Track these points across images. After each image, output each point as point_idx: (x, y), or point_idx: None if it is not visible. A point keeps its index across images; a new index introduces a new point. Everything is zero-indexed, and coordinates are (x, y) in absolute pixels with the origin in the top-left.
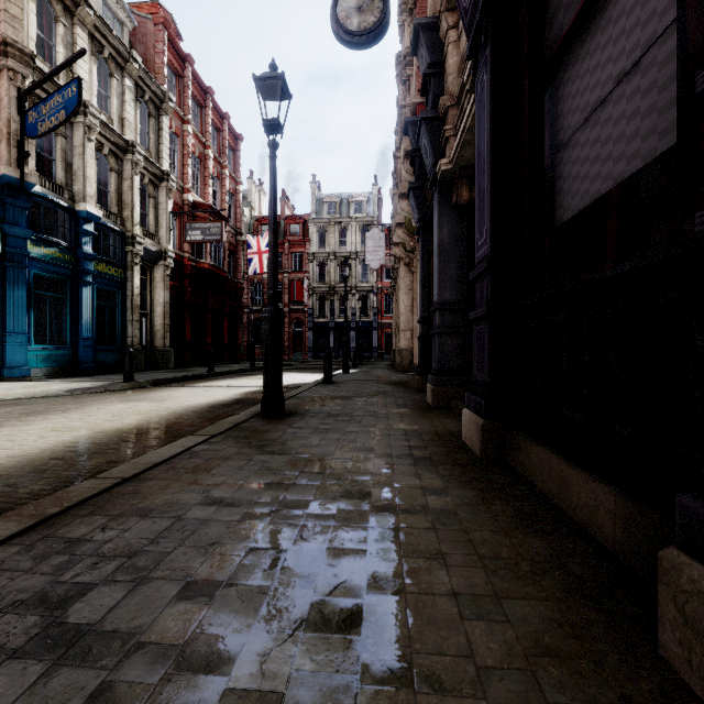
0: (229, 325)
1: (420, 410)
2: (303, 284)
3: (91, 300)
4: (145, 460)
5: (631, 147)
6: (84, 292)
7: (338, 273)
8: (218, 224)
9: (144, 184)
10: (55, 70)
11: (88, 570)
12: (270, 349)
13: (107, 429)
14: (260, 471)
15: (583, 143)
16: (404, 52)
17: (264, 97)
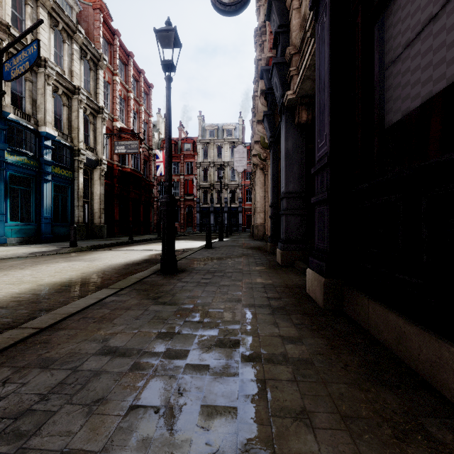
0: (144, 209)
1: (273, 268)
2: (193, 182)
3: (50, 192)
4: (64, 310)
5: None
6: (44, 186)
7: (216, 175)
8: (136, 142)
9: (86, 115)
10: (22, 35)
11: None
12: (166, 224)
13: (47, 282)
14: (152, 320)
15: (413, 55)
16: (260, 25)
17: (162, 45)
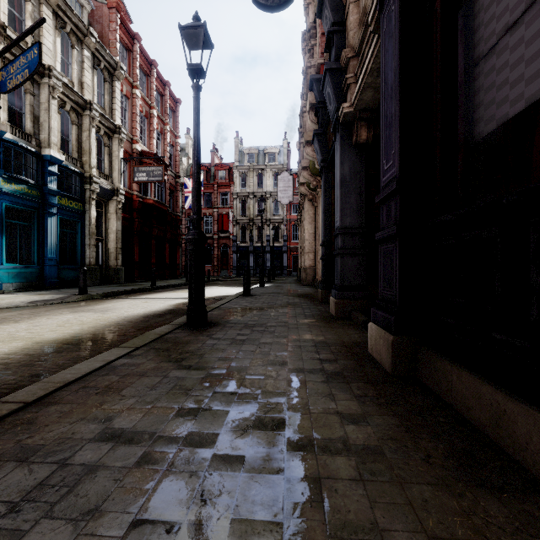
0: (170, 248)
1: (325, 321)
2: (228, 217)
3: (55, 228)
4: (59, 378)
5: None
6: (49, 221)
7: (256, 208)
8: (160, 168)
9: (100, 135)
10: (20, 37)
11: None
12: (193, 267)
13: (45, 339)
14: (172, 391)
15: (514, 45)
16: (309, 26)
17: (189, 46)
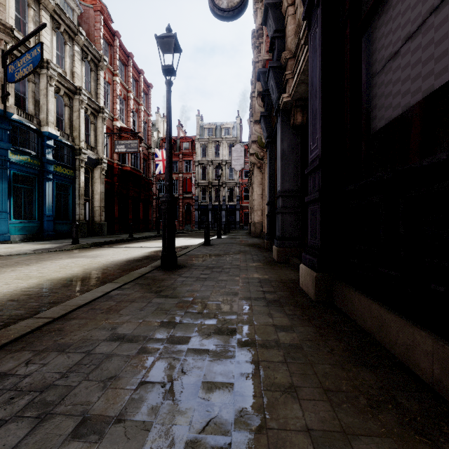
0: (143, 207)
1: (269, 264)
2: (191, 180)
3: (52, 190)
4: (73, 303)
5: (440, 65)
6: (47, 185)
7: (214, 173)
8: (136, 141)
9: (87, 115)
10: (26, 38)
11: (3, 405)
12: (166, 222)
13: (54, 278)
14: (155, 311)
15: (395, 69)
16: (257, 27)
17: (163, 51)
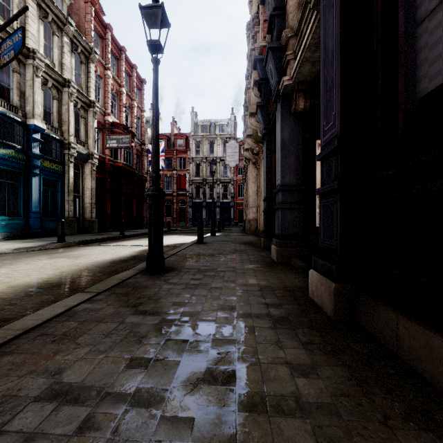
0: (136, 203)
1: (268, 266)
2: (185, 177)
3: (39, 186)
4: (20, 324)
5: None
6: (33, 180)
7: (208, 170)
8: (128, 136)
9: (77, 108)
10: (7, 22)
11: None
12: (152, 219)
13: (20, 284)
14: (126, 338)
15: None
16: (252, 16)
17: (149, 25)
